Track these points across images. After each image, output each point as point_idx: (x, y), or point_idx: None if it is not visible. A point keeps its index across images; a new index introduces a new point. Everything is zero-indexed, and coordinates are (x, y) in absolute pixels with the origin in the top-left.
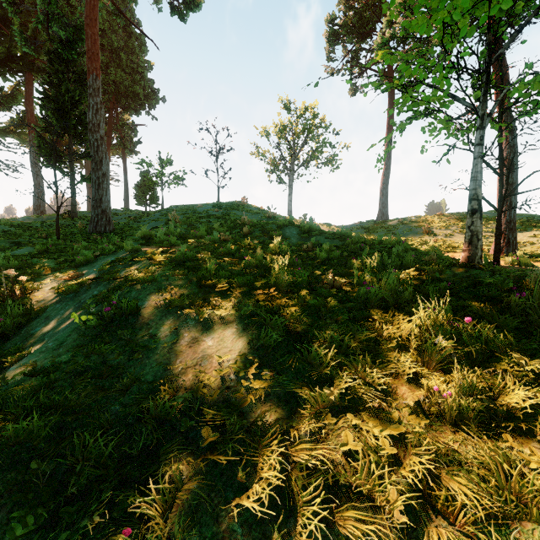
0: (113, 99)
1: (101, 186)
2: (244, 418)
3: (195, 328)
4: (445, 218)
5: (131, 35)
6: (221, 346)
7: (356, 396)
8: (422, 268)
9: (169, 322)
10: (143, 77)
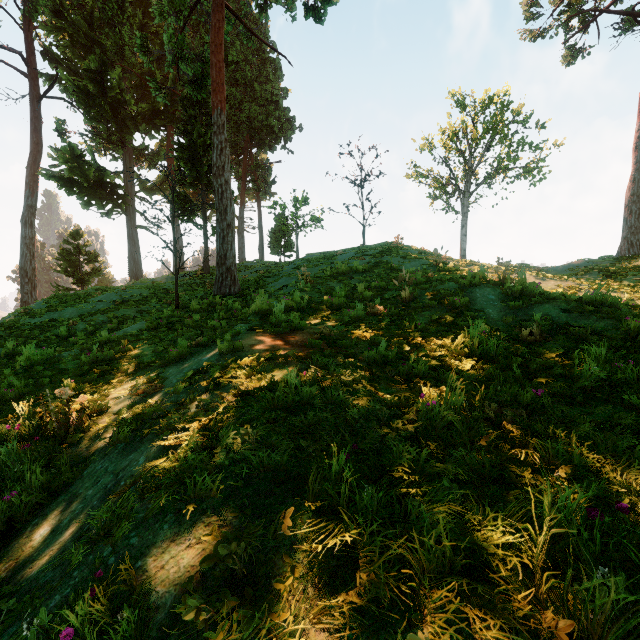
0: (248, 138)
1: (226, 239)
2: None
3: None
4: None
5: (265, 61)
6: None
7: None
8: None
9: None
10: (277, 106)
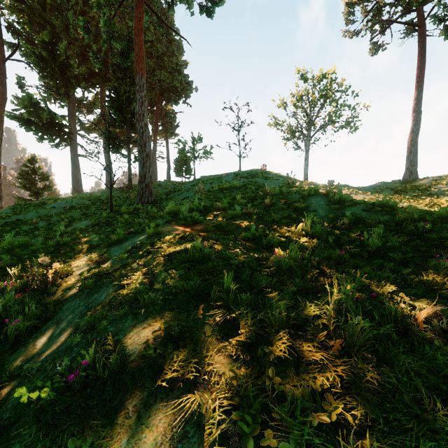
0: (159, 94)
1: (145, 164)
2: None
3: None
4: None
5: (171, 41)
6: None
7: None
8: None
9: (156, 421)
10: (180, 73)
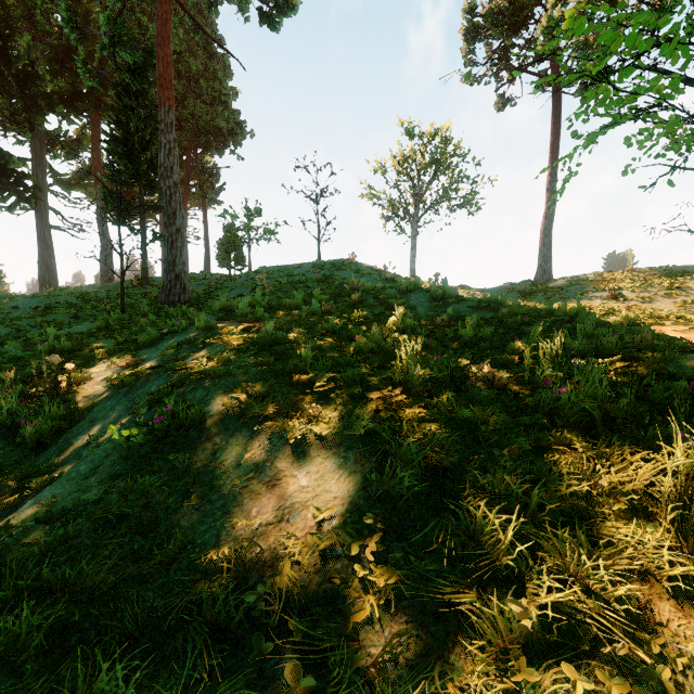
0: (191, 137)
1: (175, 244)
2: (360, 645)
3: (282, 453)
4: (640, 276)
5: (212, 56)
6: (321, 488)
7: (574, 623)
8: (633, 355)
9: (244, 441)
10: (226, 107)
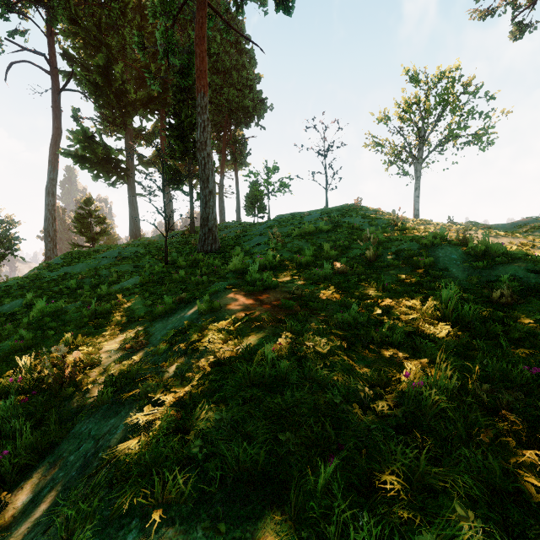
0: (227, 117)
1: (208, 204)
2: None
3: None
4: None
5: (241, 52)
6: None
7: None
8: None
9: None
10: (251, 89)
